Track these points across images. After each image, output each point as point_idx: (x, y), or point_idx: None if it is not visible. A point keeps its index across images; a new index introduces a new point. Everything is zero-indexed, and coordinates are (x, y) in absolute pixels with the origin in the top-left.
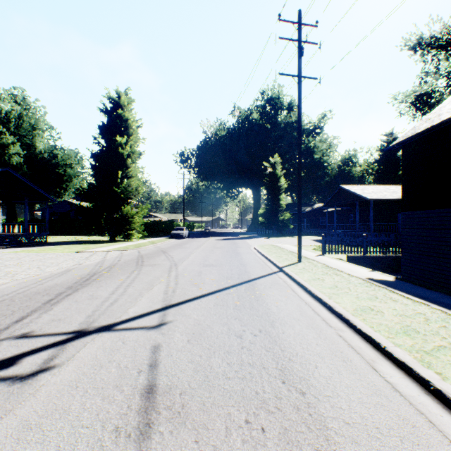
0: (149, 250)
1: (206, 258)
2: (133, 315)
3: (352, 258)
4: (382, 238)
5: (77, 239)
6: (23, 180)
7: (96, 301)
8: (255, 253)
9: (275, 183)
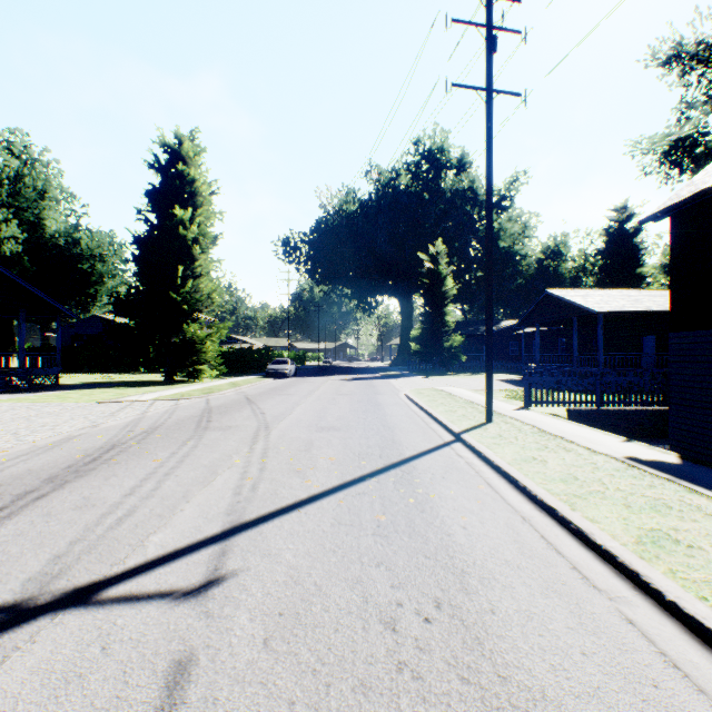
0: (225, 399)
1: (323, 415)
2: (154, 554)
3: (577, 413)
4: (629, 379)
5: (112, 380)
6: (16, 280)
7: (90, 513)
8: (407, 404)
9: (437, 287)
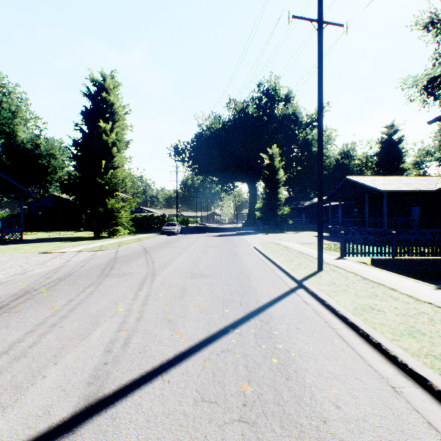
0: (129, 250)
1: (196, 263)
2: None
3: (379, 261)
4: (415, 237)
5: (60, 236)
6: None
7: None
8: (257, 254)
9: (273, 176)
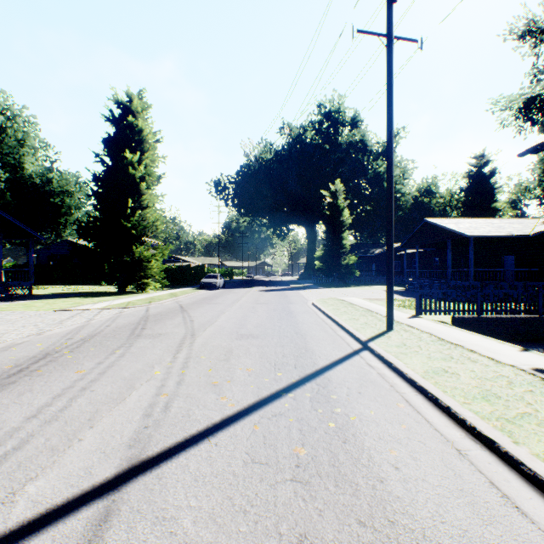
0: (162, 307)
1: (243, 322)
2: (18, 519)
3: (461, 320)
4: (505, 291)
5: (76, 291)
6: None
7: None
8: (315, 312)
9: (336, 217)
